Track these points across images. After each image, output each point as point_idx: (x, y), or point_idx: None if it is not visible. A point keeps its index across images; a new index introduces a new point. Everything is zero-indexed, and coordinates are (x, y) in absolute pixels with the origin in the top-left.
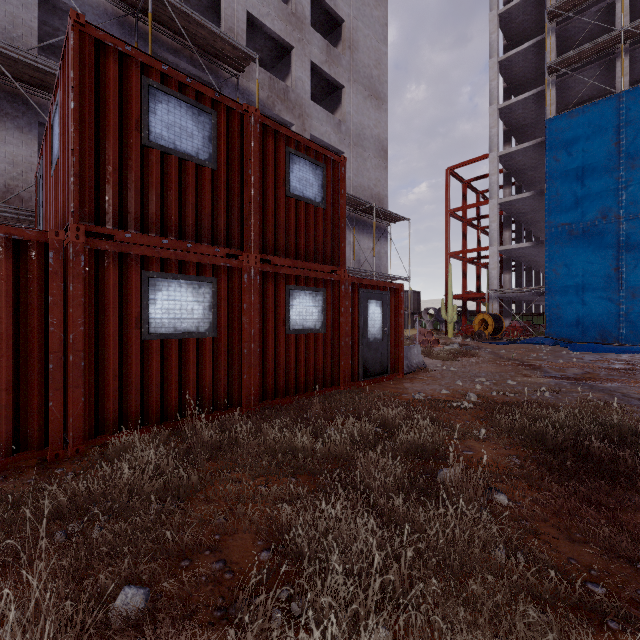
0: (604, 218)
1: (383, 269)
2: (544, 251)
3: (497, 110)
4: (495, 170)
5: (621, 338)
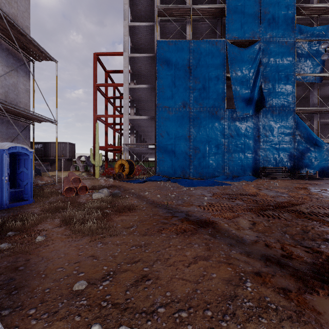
0: (184, 107)
1: (23, 107)
2: (151, 124)
3: (128, 25)
4: (127, 64)
5: (191, 174)
